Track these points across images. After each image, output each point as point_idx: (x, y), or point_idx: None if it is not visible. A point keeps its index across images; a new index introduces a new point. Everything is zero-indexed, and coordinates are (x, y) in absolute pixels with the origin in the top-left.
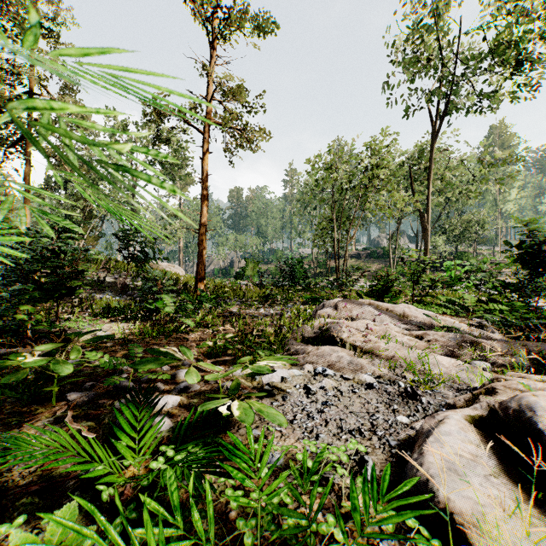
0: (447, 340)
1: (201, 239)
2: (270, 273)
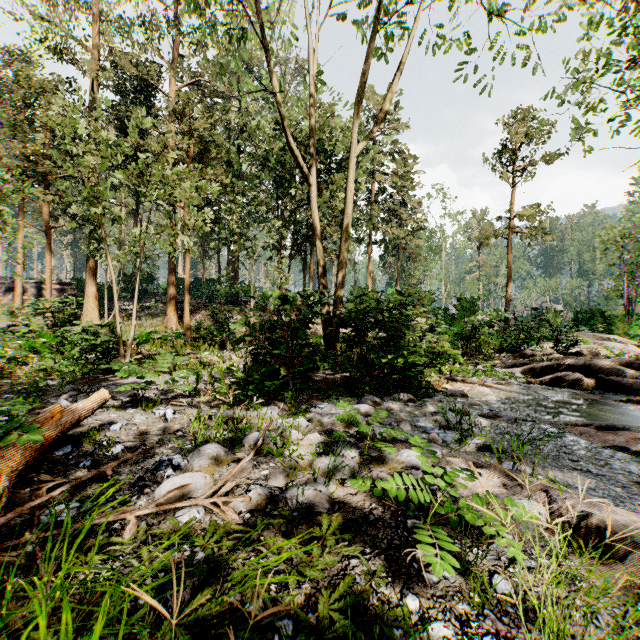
0: None
1: (507, 301)
2: None
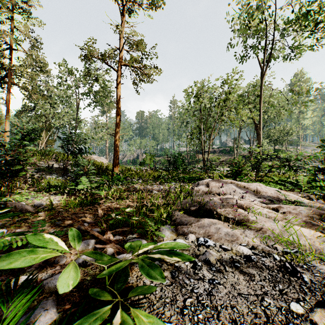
0: (299, 212)
1: (116, 139)
2: (161, 162)
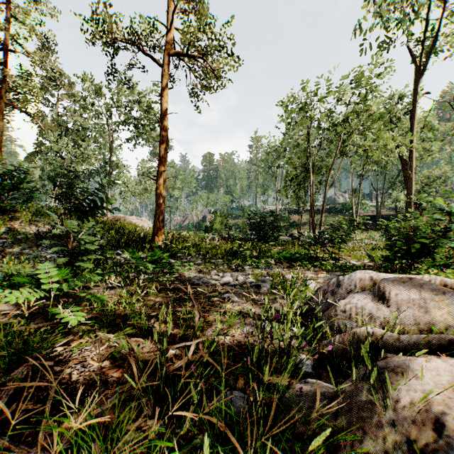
0: None
1: (159, 186)
2: (238, 227)
